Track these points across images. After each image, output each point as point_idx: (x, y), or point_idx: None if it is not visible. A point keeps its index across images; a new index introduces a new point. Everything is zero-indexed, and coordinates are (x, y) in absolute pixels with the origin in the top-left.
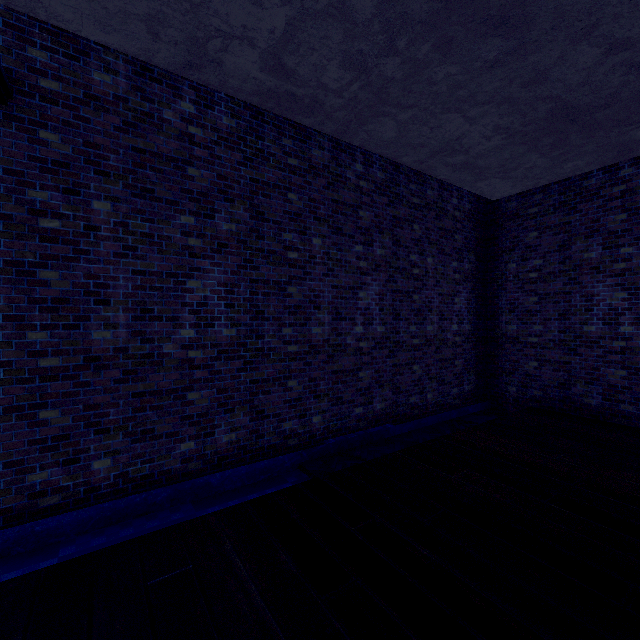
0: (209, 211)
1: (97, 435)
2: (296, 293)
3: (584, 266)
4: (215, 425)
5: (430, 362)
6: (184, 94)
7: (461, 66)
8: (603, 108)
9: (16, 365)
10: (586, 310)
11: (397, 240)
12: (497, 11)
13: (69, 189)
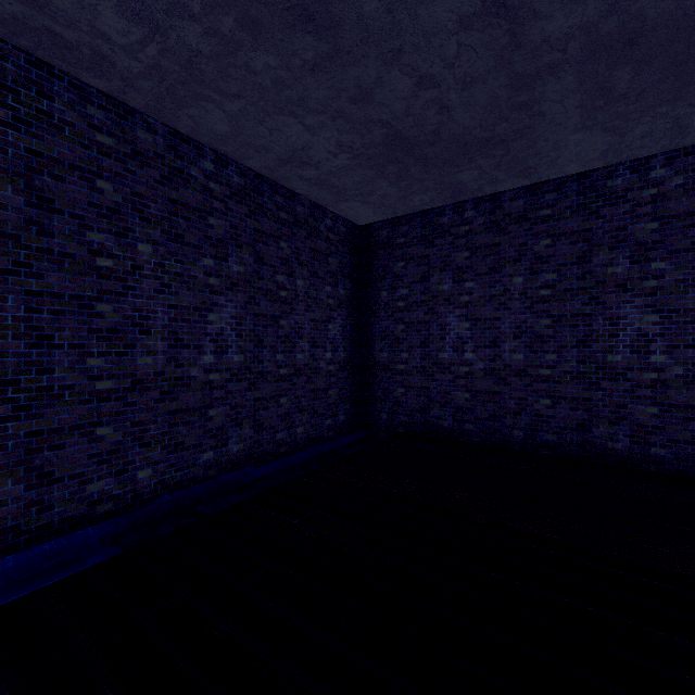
0: None
1: None
2: (111, 312)
3: (439, 297)
4: None
5: (301, 393)
6: None
7: (279, 59)
8: (430, 145)
9: None
10: (441, 338)
11: (260, 257)
12: (299, 0)
13: None
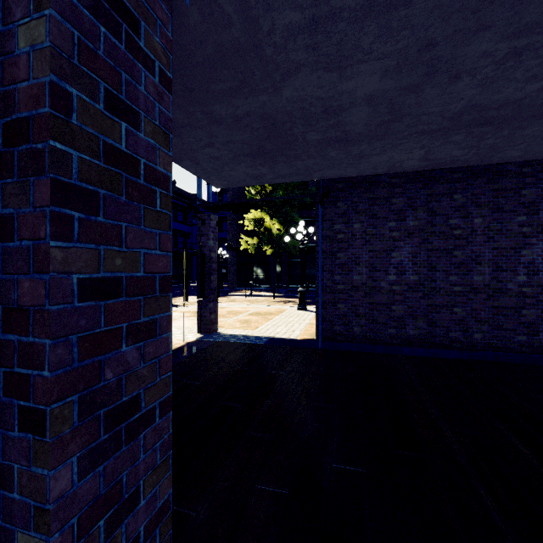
0: (403, 217)
1: (355, 317)
2: (460, 255)
3: None
4: (406, 324)
5: None
6: None
7: (539, 126)
8: None
9: (331, 287)
10: None
11: None
12: (539, 113)
13: (346, 222)
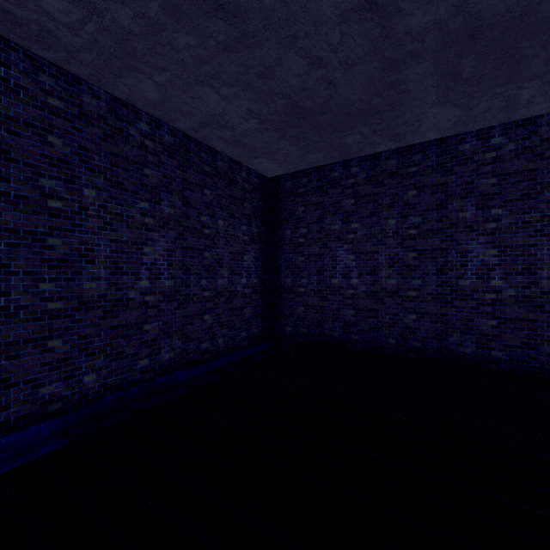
0: None
1: None
2: (60, 245)
3: (332, 235)
4: None
5: (221, 311)
6: None
7: (197, 40)
8: (321, 113)
9: None
10: (333, 267)
11: (187, 201)
12: None
13: None
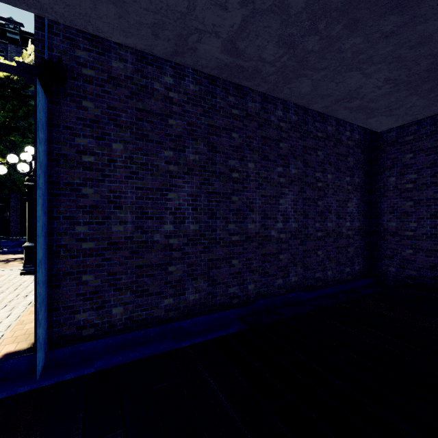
0: (182, 147)
1: (115, 292)
2: (237, 201)
3: None
4: (185, 288)
5: (330, 249)
6: (166, 71)
7: (364, 38)
8: None
9: (69, 247)
10: None
11: (306, 163)
12: None
13: (99, 137)
